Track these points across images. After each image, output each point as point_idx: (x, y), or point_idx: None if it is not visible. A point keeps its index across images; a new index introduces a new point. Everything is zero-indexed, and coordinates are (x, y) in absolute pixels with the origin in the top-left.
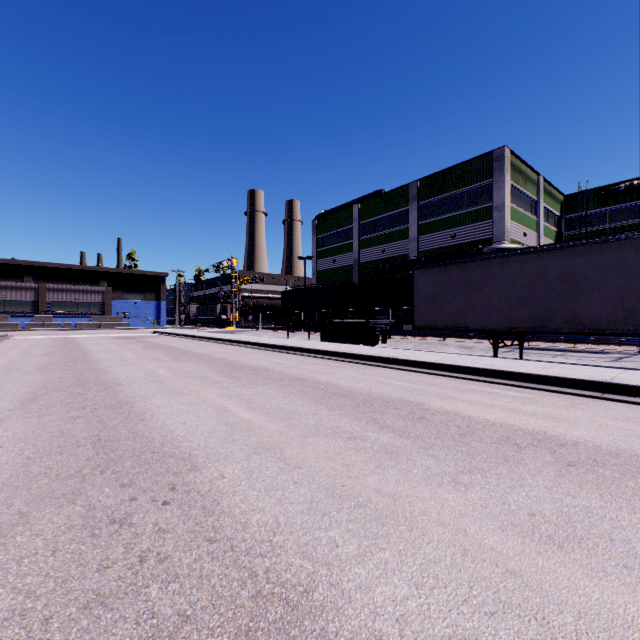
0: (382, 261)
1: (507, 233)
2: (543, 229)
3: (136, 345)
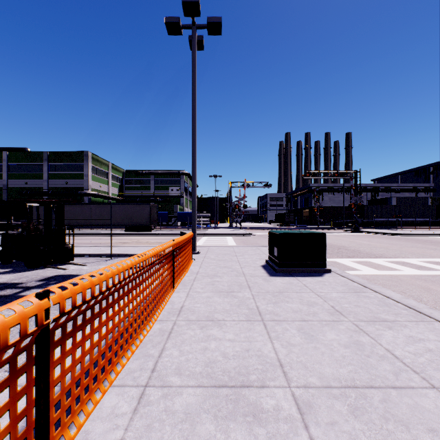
0: (26, 188)
1: (90, 186)
2: (112, 184)
3: None
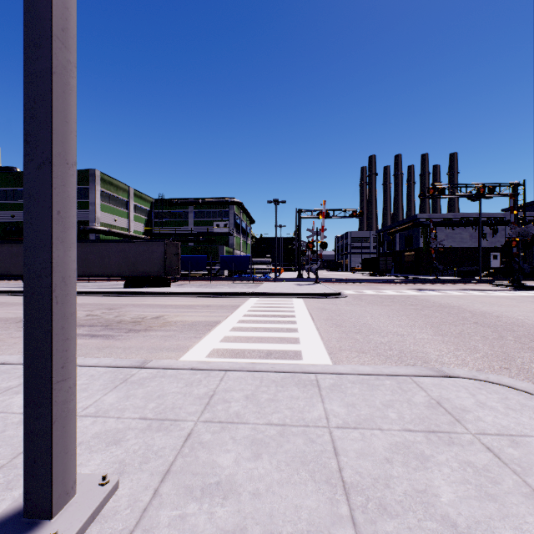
0: (13, 223)
1: (98, 219)
2: (135, 217)
3: None
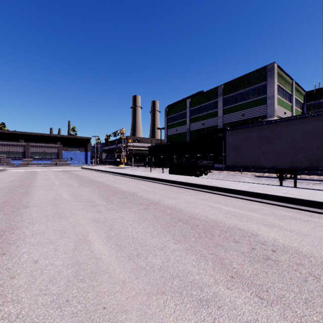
0: (202, 129)
1: (275, 112)
2: (294, 110)
3: (66, 175)
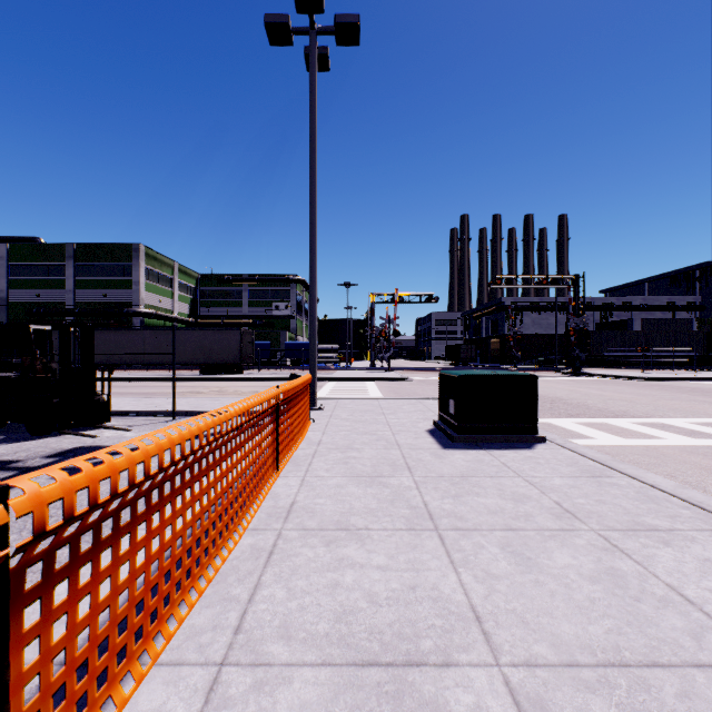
0: (38, 304)
1: (143, 301)
2: (179, 297)
3: None
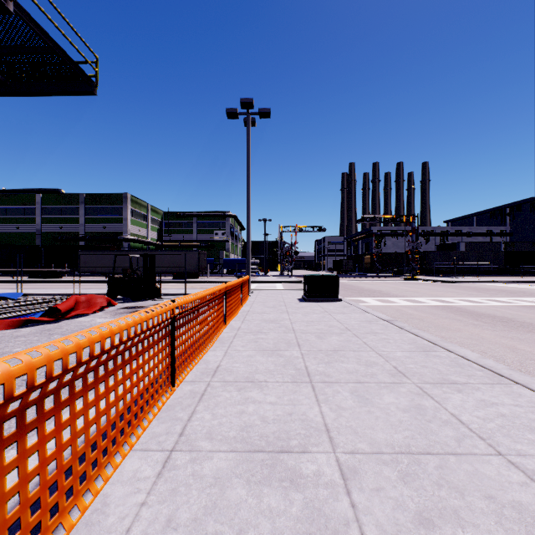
0: (61, 233)
1: (129, 231)
2: (151, 227)
3: None
